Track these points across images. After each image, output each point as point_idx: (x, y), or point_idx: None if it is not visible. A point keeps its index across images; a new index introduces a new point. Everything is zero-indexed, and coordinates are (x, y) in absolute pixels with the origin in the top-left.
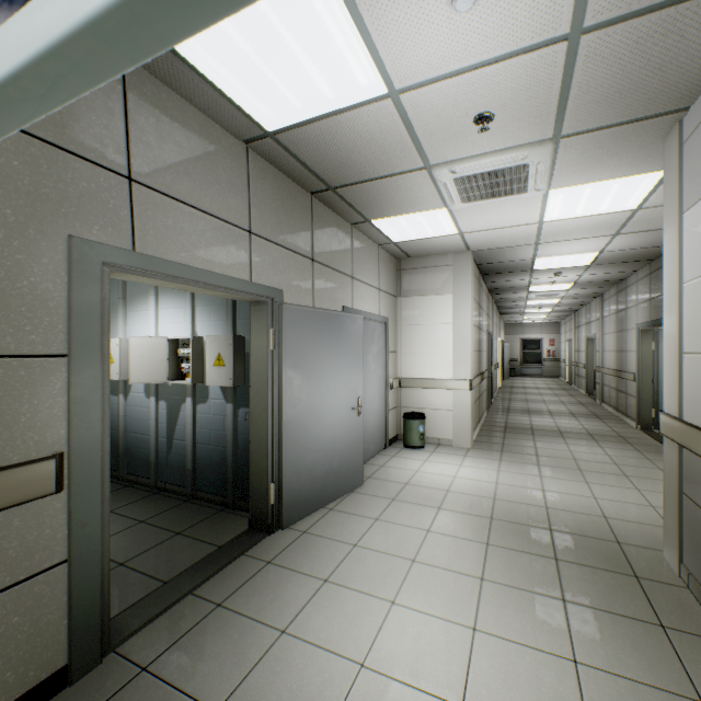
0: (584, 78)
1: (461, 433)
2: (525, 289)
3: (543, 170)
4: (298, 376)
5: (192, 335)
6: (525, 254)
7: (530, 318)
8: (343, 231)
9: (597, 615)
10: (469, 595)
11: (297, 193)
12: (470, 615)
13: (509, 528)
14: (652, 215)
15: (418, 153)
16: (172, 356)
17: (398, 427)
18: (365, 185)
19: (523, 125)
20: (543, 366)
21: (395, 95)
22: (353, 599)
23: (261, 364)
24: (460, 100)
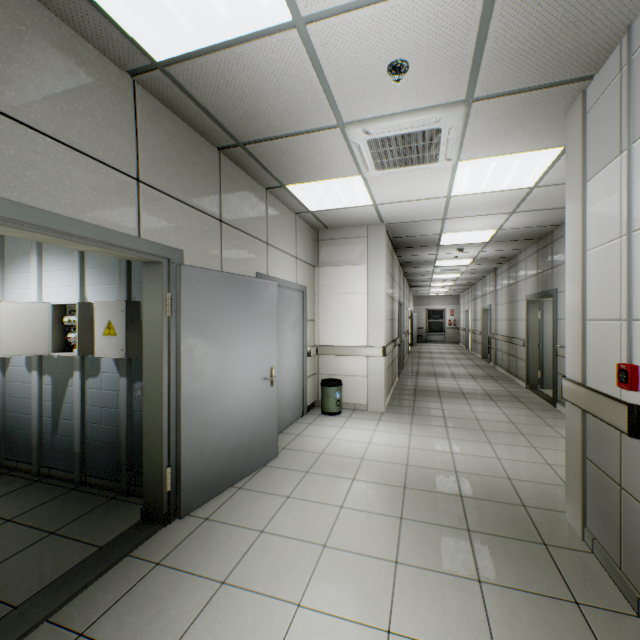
0: (501, 26)
1: (376, 398)
2: (432, 264)
3: (455, 137)
4: (200, 346)
5: (80, 301)
6: (433, 229)
7: (435, 291)
8: (257, 195)
9: (514, 596)
10: (383, 585)
11: (201, 146)
12: (384, 612)
13: (422, 497)
14: (545, 194)
15: (331, 108)
16: (56, 324)
17: (316, 394)
18: (276, 143)
19: (437, 81)
20: (446, 333)
21: (302, 26)
22: (252, 606)
23: (155, 332)
24: (373, 40)
